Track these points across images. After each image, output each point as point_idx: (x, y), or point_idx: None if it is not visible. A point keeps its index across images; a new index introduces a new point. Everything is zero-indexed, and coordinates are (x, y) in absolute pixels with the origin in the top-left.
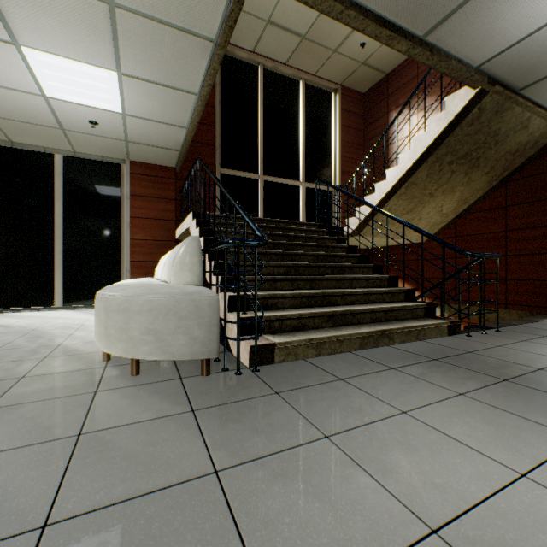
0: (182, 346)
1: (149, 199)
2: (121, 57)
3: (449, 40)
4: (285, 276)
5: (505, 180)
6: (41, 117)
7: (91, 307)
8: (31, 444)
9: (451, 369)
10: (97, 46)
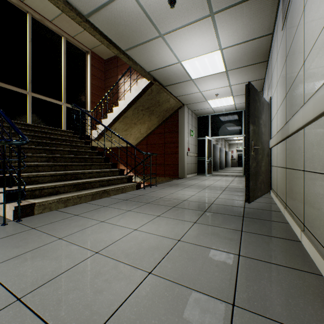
0: None
1: None
2: None
3: (136, 57)
4: (45, 163)
5: (164, 122)
6: None
7: None
8: None
9: (130, 202)
10: None
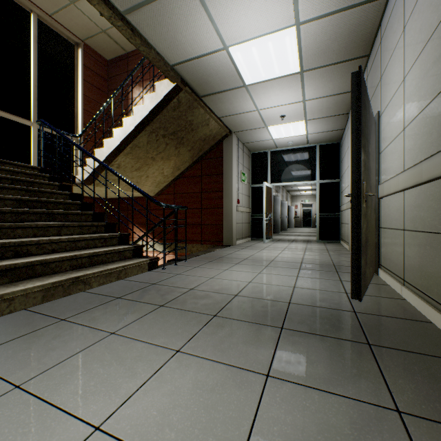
0: None
1: None
2: None
3: (146, 30)
4: None
5: (201, 158)
6: None
7: None
8: None
9: (126, 305)
10: None
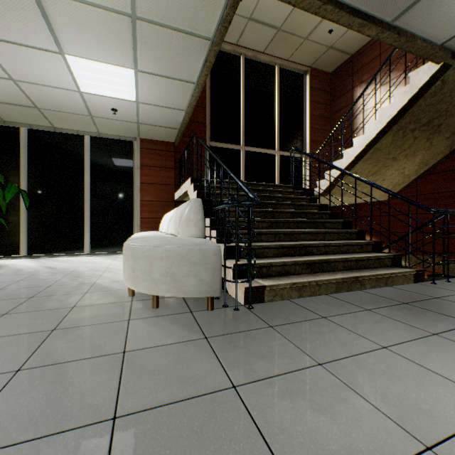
0: (192, 286)
1: (154, 168)
2: (138, 58)
3: (415, 23)
4: (268, 230)
5: None
6: (76, 108)
7: (110, 254)
8: (91, 357)
9: (422, 312)
10: (120, 51)
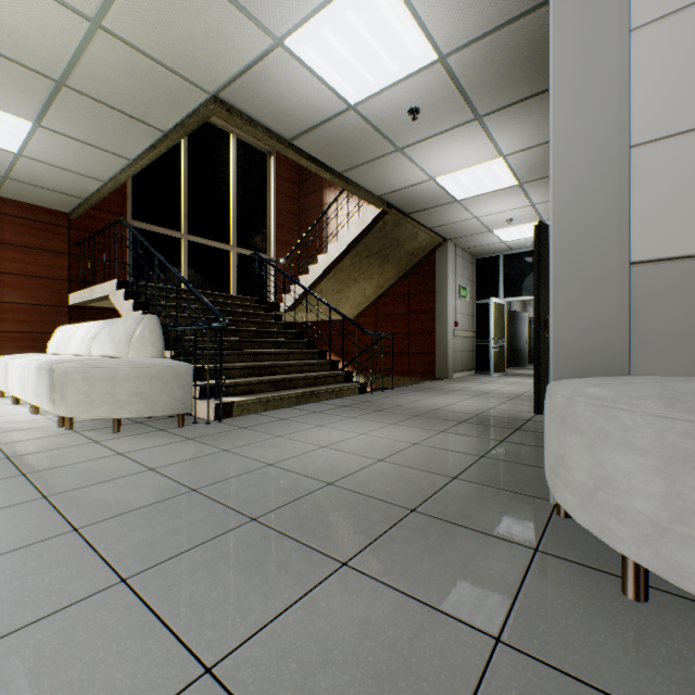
0: (165, 404)
1: (29, 250)
2: (48, 115)
3: (358, 178)
4: (232, 351)
5: (409, 273)
6: None
7: None
8: (91, 460)
9: (352, 409)
10: (19, 101)
